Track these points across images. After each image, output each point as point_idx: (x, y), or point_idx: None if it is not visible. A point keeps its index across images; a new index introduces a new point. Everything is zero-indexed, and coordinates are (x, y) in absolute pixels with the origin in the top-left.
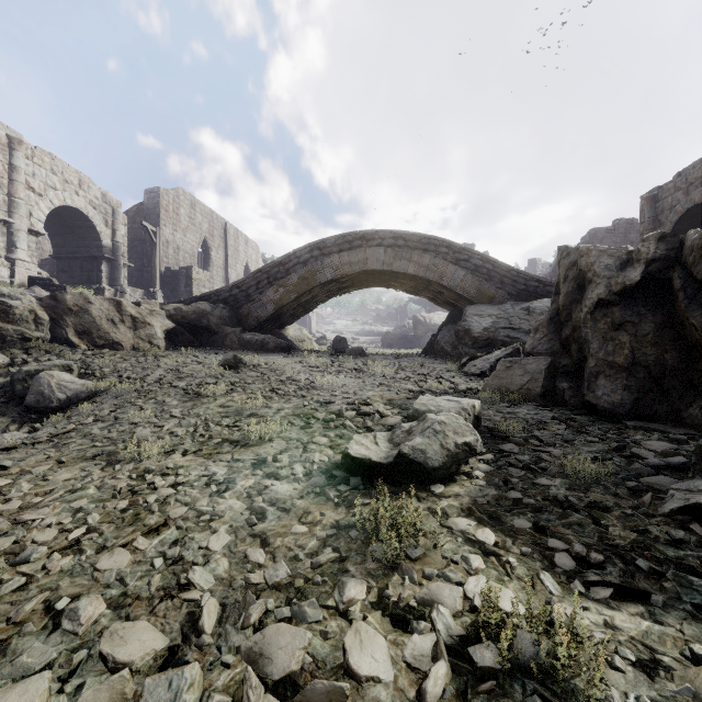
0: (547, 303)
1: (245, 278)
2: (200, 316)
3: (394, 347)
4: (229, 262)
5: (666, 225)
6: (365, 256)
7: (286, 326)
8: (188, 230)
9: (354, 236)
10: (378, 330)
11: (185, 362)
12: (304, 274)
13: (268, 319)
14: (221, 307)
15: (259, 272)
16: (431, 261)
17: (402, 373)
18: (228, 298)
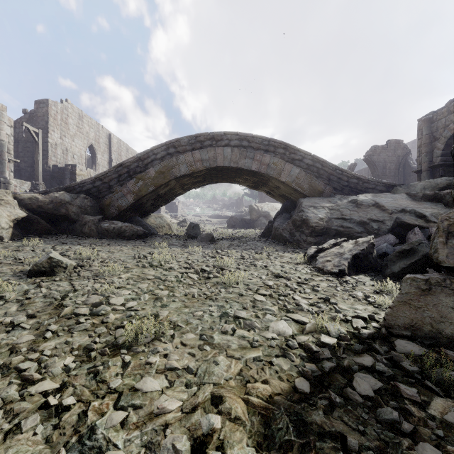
0: (372, 197)
1: (107, 171)
2: (58, 205)
3: (236, 227)
4: (113, 163)
5: (441, 139)
6: (215, 154)
7: (150, 213)
8: (76, 137)
9: (205, 136)
10: (225, 214)
11: (1, 261)
12: (161, 169)
13: (129, 208)
14: (82, 197)
15: (120, 166)
16: (271, 160)
17: (255, 274)
18: (91, 189)
